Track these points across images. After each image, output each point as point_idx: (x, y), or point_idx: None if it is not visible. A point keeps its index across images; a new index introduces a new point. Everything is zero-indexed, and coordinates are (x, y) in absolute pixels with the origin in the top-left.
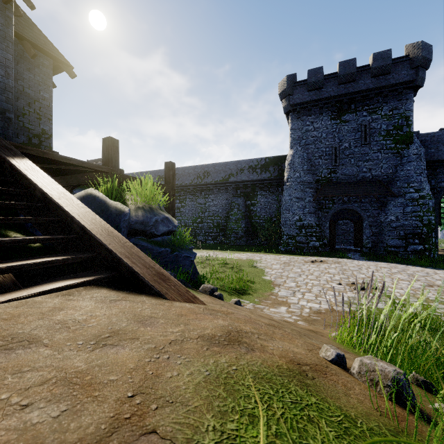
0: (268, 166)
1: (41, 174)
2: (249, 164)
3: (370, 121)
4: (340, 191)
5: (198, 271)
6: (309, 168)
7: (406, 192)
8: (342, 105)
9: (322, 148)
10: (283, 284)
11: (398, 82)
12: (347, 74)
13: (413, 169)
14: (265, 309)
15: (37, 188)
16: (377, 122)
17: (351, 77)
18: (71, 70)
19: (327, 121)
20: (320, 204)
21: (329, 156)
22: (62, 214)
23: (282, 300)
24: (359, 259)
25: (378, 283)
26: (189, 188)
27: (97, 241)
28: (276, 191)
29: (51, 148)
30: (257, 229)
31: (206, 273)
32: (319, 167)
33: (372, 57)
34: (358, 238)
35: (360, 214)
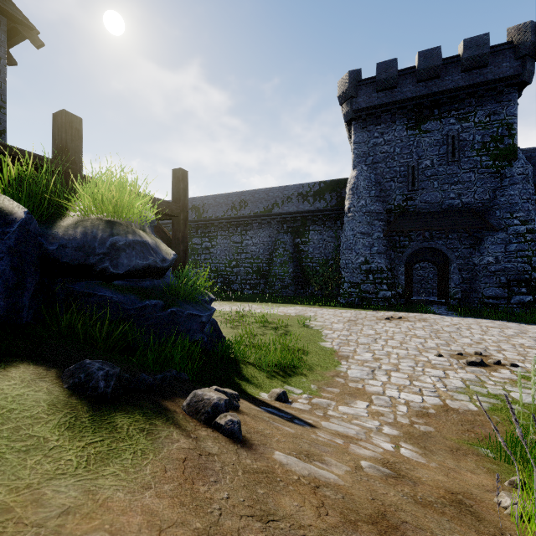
0: (324, 192)
1: None
2: (298, 190)
3: (460, 130)
4: (419, 224)
5: (225, 334)
6: (378, 193)
7: (508, 224)
8: (422, 109)
9: (395, 168)
10: (352, 355)
11: (498, 78)
12: (429, 68)
13: (517, 194)
14: (330, 409)
15: None
16: (469, 132)
17: (434, 71)
18: (35, 35)
19: (401, 131)
20: (392, 241)
21: (404, 178)
22: None
23: (356, 386)
24: (447, 314)
25: (497, 353)
26: (221, 222)
27: None
28: (334, 225)
29: None
30: (309, 275)
31: (235, 338)
32: (391, 192)
33: (464, 45)
34: (443, 287)
35: (446, 255)
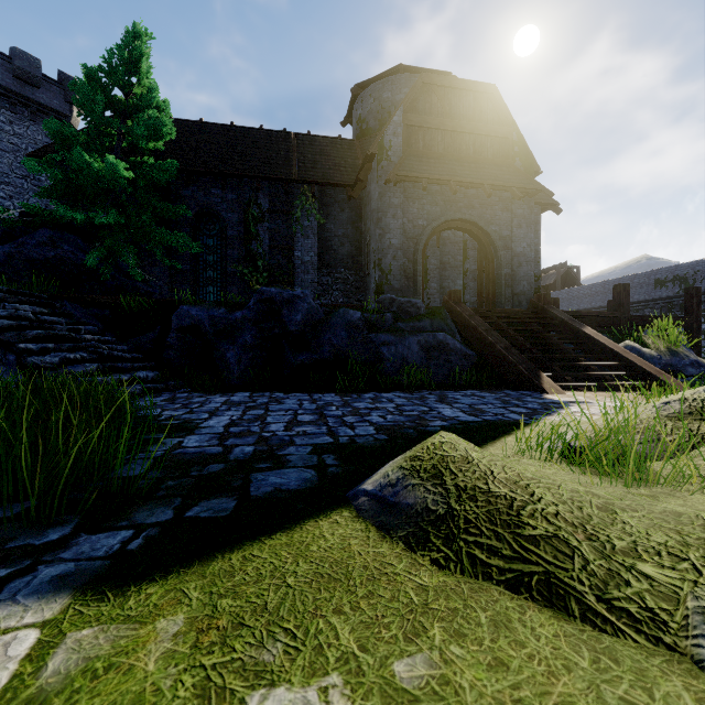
0: None
1: (600, 336)
2: None
3: None
4: None
5: None
6: None
7: None
8: None
9: None
10: None
11: None
12: None
13: None
14: None
15: (606, 346)
16: None
17: None
18: (557, 208)
19: None
20: None
21: None
22: (627, 361)
23: None
24: None
25: None
26: None
27: (654, 376)
28: None
29: (539, 289)
30: None
31: None
32: None
33: None
34: None
35: None
